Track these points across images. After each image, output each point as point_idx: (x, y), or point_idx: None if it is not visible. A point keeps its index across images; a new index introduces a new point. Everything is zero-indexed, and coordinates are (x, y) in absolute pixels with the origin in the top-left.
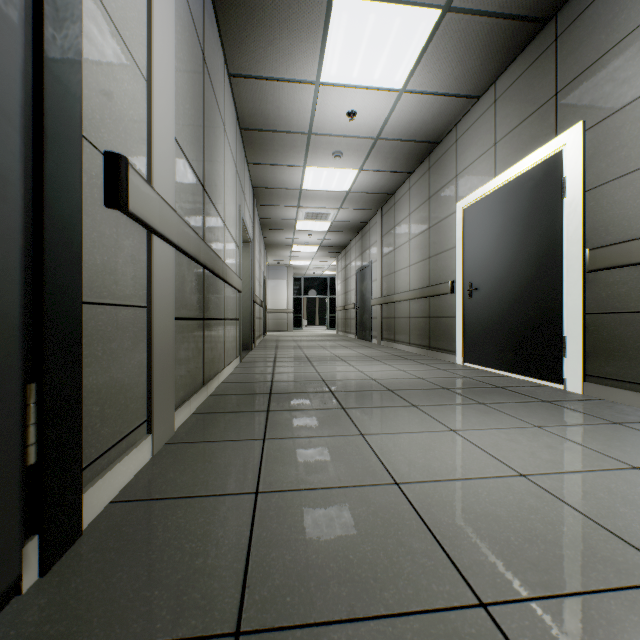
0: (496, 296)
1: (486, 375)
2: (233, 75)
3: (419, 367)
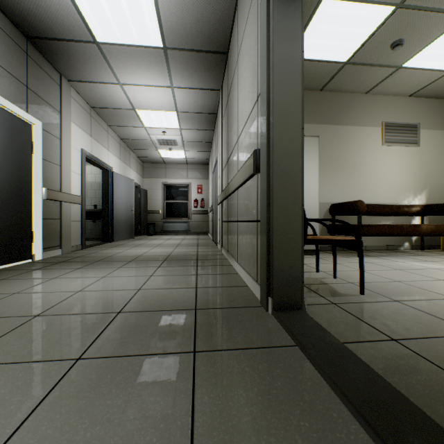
0: None
1: (10, 270)
2: None
3: (7, 284)
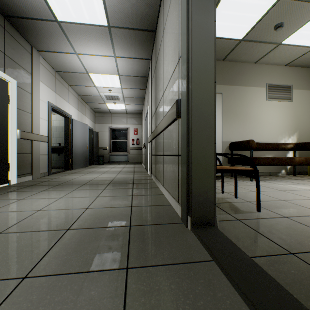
0: None
1: None
2: None
3: None
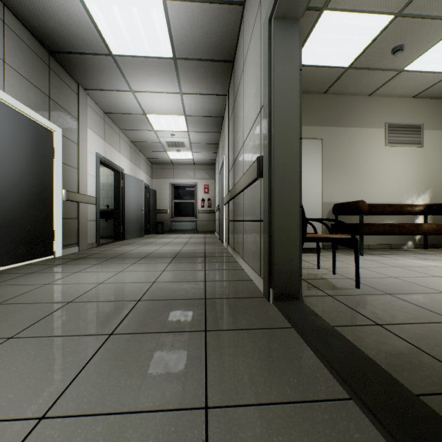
0: (9, 200)
1: (36, 265)
2: (241, 1)
3: (37, 276)
